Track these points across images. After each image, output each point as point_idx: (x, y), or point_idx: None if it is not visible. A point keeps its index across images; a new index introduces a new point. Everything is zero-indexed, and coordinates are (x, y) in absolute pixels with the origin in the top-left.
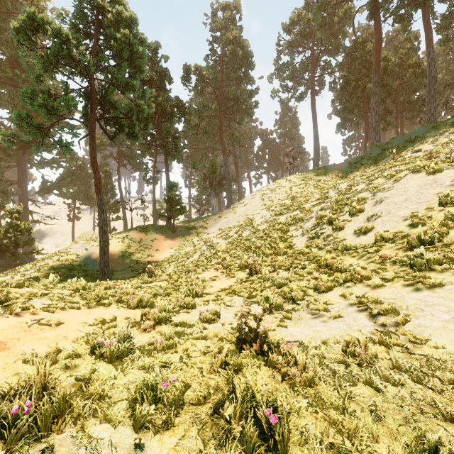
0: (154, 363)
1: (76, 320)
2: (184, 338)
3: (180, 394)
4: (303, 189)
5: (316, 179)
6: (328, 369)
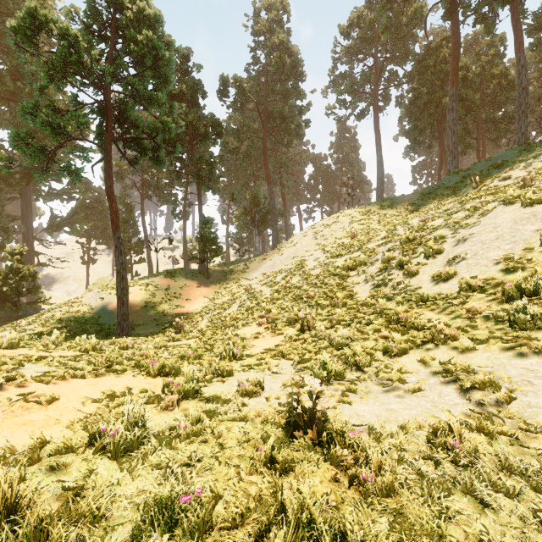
0: (175, 459)
1: (77, 394)
2: (216, 419)
3: (207, 513)
4: (365, 226)
5: (380, 213)
6: (412, 469)
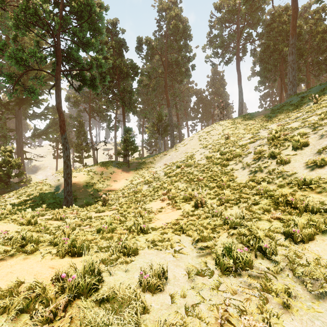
0: None
1: None
2: None
3: None
4: (234, 131)
5: (244, 123)
6: None
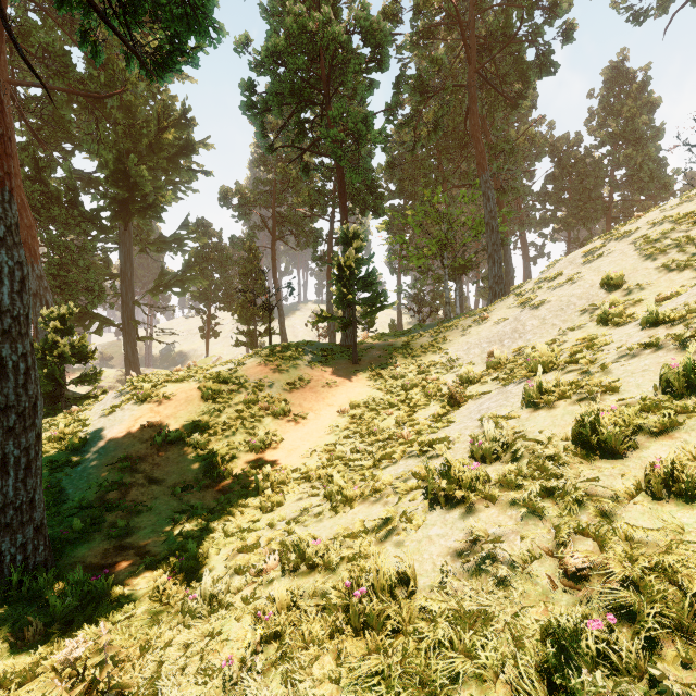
0: None
1: None
2: None
3: None
4: None
5: None
6: None
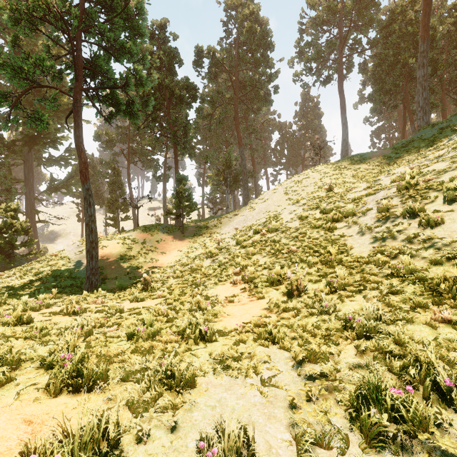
0: None
1: None
2: None
3: None
4: (337, 180)
5: (352, 167)
6: None
